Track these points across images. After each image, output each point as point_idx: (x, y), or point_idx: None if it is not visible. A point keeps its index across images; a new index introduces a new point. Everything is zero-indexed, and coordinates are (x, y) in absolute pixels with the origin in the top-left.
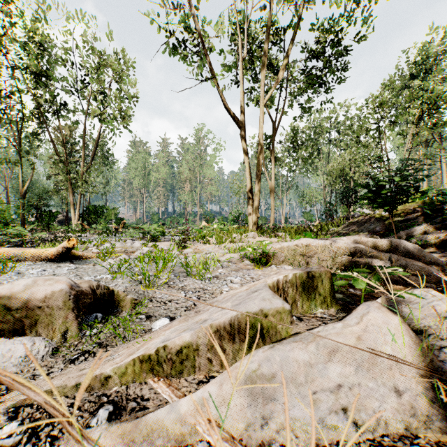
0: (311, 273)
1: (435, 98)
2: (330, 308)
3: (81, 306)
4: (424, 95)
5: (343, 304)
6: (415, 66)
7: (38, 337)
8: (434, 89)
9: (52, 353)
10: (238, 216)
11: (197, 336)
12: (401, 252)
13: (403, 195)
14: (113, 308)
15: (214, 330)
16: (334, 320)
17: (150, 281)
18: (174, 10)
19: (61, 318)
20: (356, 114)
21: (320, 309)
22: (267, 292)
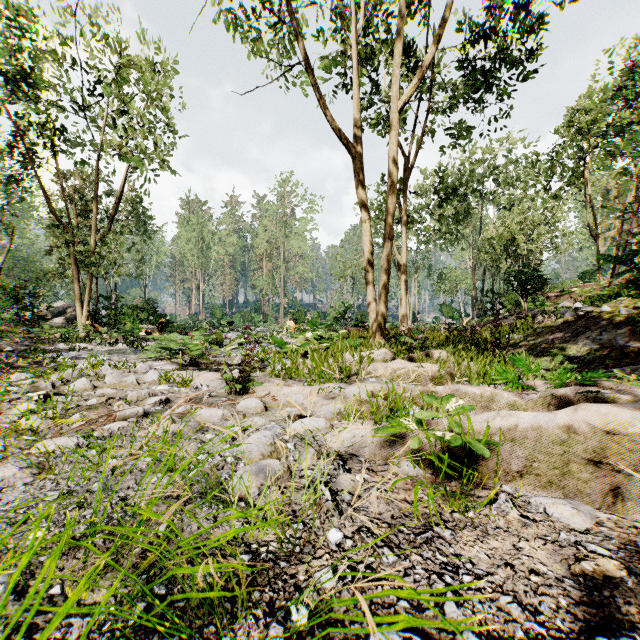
0: None
1: None
2: None
3: None
4: None
5: None
6: (624, 75)
7: None
8: None
9: None
10: (344, 311)
11: None
12: None
13: None
14: None
15: None
16: None
17: None
18: None
19: None
20: (523, 154)
21: None
22: None
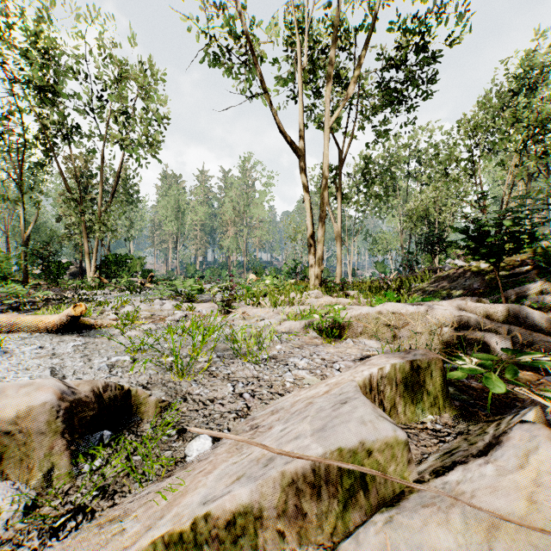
0: (416, 362)
1: (544, 119)
2: (443, 412)
3: (79, 421)
4: (530, 116)
5: (461, 406)
6: (516, 80)
7: (4, 483)
8: (543, 108)
9: (24, 511)
10: (295, 267)
11: (260, 494)
12: (523, 323)
13: (514, 243)
14: (129, 415)
15: (288, 481)
16: (454, 435)
17: (184, 365)
18: (216, 7)
19: (43, 449)
20: (441, 140)
21: (430, 414)
22: (367, 409)
